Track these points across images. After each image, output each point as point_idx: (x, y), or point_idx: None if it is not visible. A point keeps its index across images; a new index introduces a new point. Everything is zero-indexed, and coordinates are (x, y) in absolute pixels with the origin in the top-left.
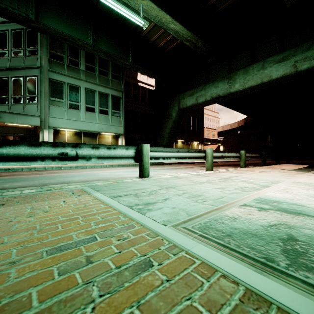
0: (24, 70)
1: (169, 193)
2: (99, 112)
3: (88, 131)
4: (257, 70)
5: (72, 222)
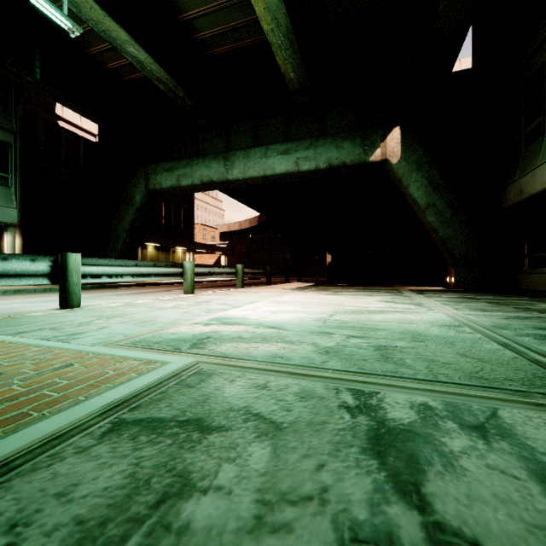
0: None
1: (110, 322)
2: None
3: None
4: (259, 157)
5: None
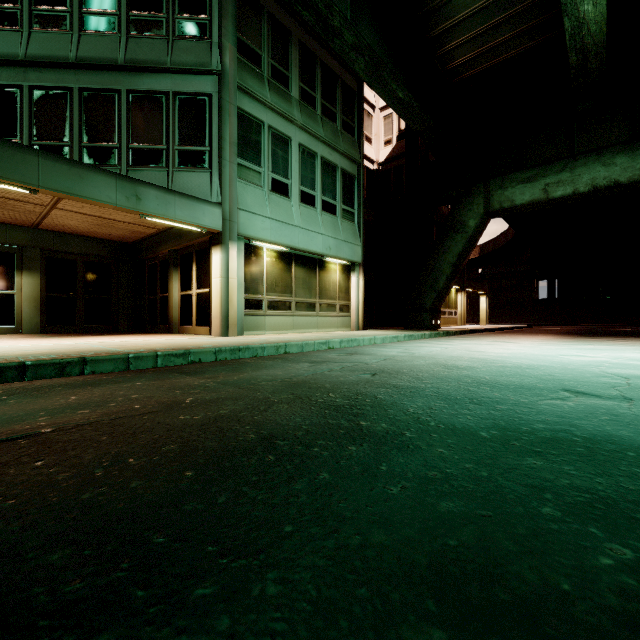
0: (168, 77)
1: None
2: (321, 208)
3: (303, 252)
4: None
5: None
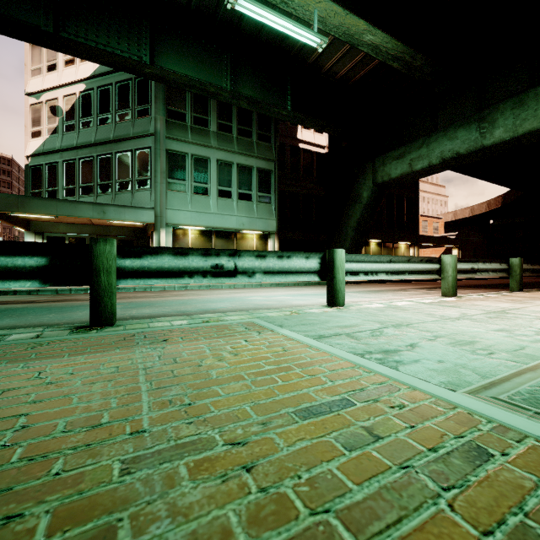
0: (132, 141)
1: (407, 334)
2: (238, 198)
3: (221, 228)
4: None
5: (288, 372)
